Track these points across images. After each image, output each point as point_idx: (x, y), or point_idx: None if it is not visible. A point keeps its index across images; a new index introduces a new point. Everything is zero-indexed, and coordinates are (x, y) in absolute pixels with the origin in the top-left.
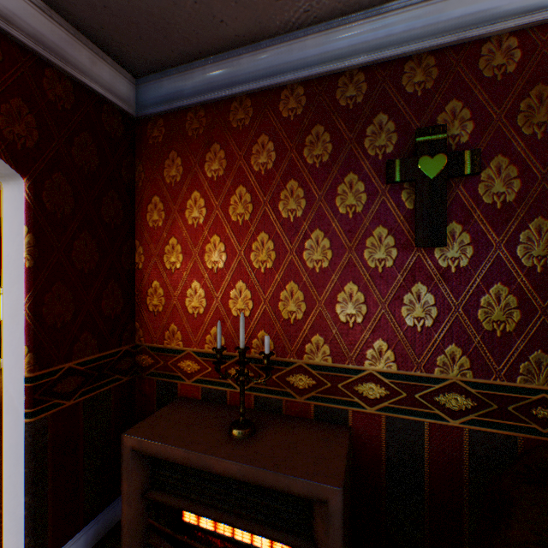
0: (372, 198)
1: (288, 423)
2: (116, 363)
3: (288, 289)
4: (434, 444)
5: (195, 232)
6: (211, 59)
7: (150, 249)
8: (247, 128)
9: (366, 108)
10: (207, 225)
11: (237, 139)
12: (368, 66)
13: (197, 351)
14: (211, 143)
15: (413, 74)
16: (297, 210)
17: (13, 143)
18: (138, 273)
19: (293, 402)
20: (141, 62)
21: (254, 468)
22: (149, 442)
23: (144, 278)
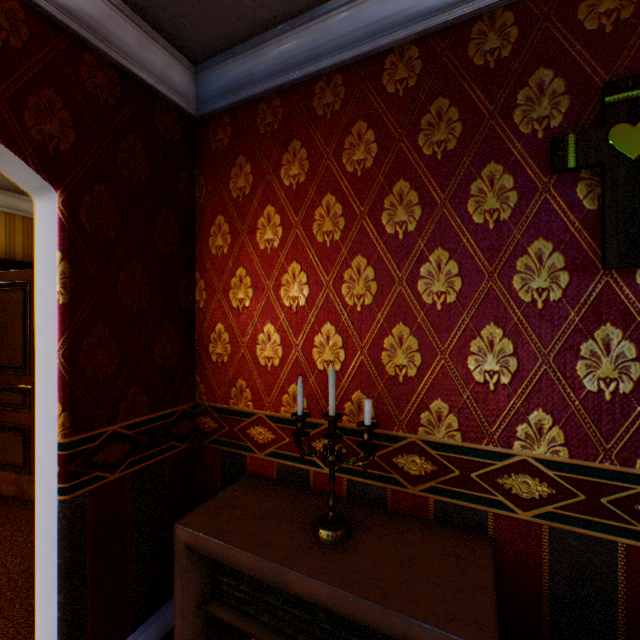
0: (525, 197)
1: (396, 524)
2: (171, 426)
3: (394, 334)
4: (635, 580)
5: (268, 259)
6: (288, 25)
7: (212, 283)
8: (337, 114)
9: (515, 63)
10: (284, 249)
11: (323, 131)
12: (520, 0)
13: (270, 415)
14: (288, 140)
15: (596, 1)
16: (408, 222)
17: (42, 145)
18: (198, 314)
19: (402, 492)
20: (201, 41)
21: (353, 597)
22: (207, 538)
23: (205, 320)
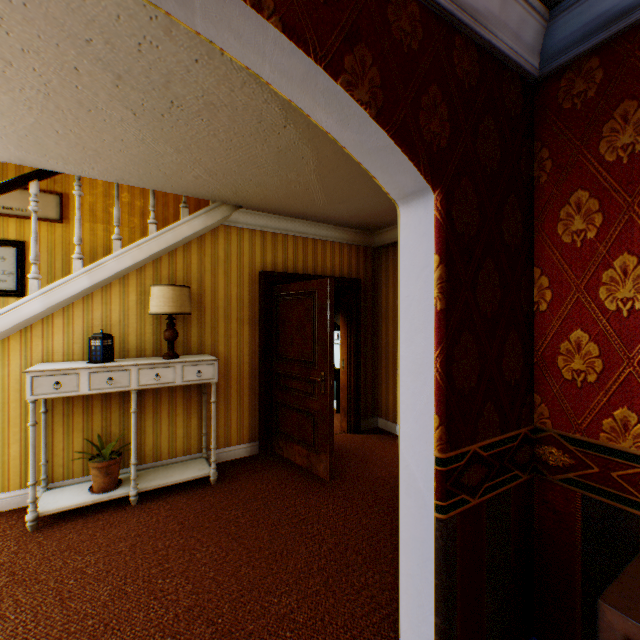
0: None
1: None
2: (512, 452)
3: None
4: None
5: None
6: None
7: (563, 279)
8: None
9: None
10: None
11: None
12: None
13: None
14: None
15: None
16: None
17: (428, 145)
18: (536, 318)
19: None
20: None
21: None
22: None
23: (549, 326)
